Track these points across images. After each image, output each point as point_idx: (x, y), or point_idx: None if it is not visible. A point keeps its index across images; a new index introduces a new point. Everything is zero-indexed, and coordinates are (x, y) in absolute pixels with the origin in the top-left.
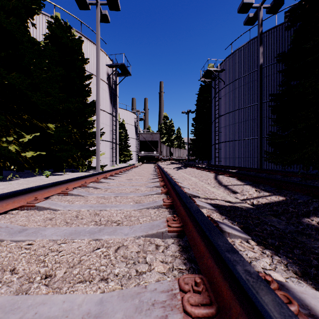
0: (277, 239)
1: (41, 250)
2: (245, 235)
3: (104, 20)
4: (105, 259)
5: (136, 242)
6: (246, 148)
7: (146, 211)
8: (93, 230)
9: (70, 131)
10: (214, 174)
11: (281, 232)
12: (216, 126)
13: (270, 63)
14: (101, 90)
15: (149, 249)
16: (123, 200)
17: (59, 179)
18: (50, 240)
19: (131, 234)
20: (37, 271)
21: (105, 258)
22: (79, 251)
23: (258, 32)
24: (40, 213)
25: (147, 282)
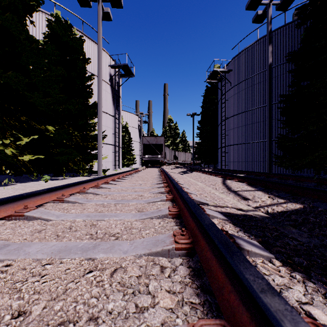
0: (303, 256)
1: (19, 274)
2: (268, 252)
3: (107, 18)
4: (97, 288)
5: (137, 263)
6: (254, 152)
7: (150, 222)
8: (87, 245)
9: (71, 134)
10: (222, 179)
11: (305, 246)
12: (223, 129)
13: (279, 63)
14: (104, 91)
15: (153, 272)
16: (124, 208)
17: (58, 184)
18: (34, 259)
19: (131, 252)
20: (9, 305)
21: (98, 285)
22: (66, 275)
23: (267, 30)
24: (29, 223)
25: (149, 326)
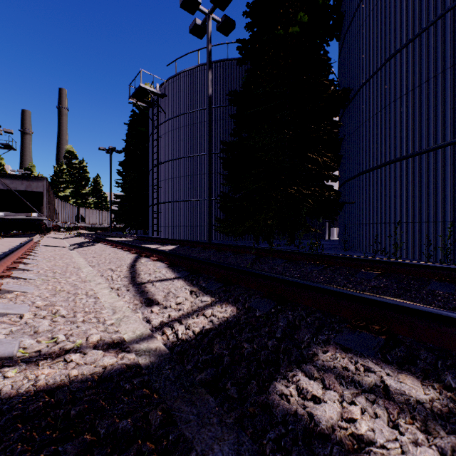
0: None
1: None
2: None
3: None
4: None
5: None
6: (195, 213)
7: None
8: None
9: None
10: (135, 257)
11: None
12: (155, 178)
13: (222, 104)
14: None
15: None
16: None
17: None
18: None
19: None
20: None
21: None
22: None
23: (207, 49)
24: None
25: None
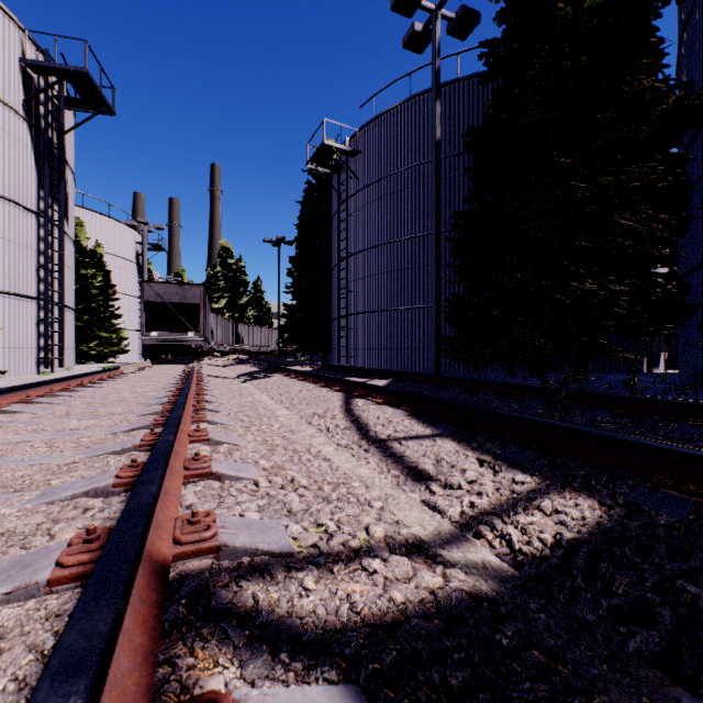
0: None
1: None
2: None
3: None
4: None
5: None
6: (404, 329)
7: None
8: None
9: None
10: (343, 396)
11: None
12: (342, 277)
13: (448, 153)
14: (1, 133)
15: None
16: None
17: None
18: None
19: None
20: None
21: None
22: None
23: (433, 68)
24: None
25: None
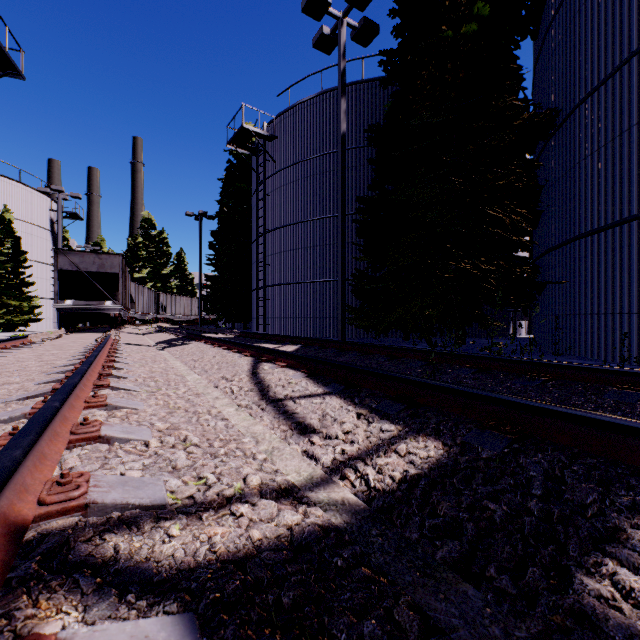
0: None
1: None
2: None
3: None
4: None
5: None
6: (316, 300)
7: None
8: None
9: None
10: (252, 361)
11: None
12: (260, 251)
13: (354, 145)
14: None
15: None
16: None
17: None
18: None
19: None
20: None
21: None
22: None
23: (339, 68)
24: None
25: None
